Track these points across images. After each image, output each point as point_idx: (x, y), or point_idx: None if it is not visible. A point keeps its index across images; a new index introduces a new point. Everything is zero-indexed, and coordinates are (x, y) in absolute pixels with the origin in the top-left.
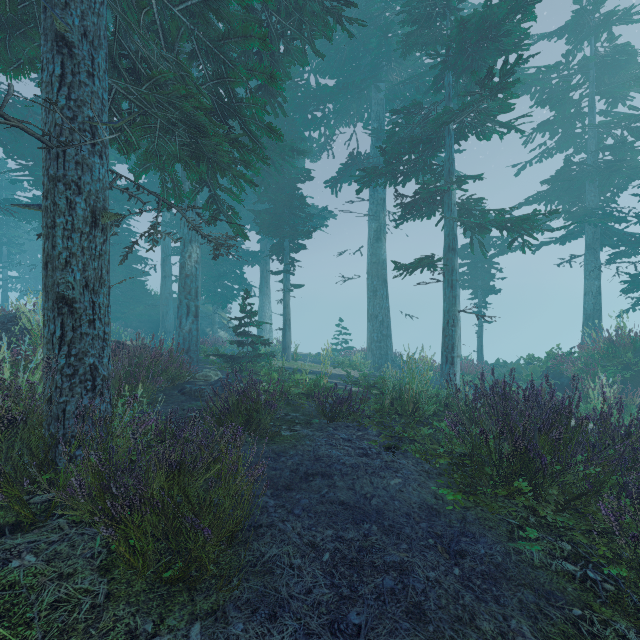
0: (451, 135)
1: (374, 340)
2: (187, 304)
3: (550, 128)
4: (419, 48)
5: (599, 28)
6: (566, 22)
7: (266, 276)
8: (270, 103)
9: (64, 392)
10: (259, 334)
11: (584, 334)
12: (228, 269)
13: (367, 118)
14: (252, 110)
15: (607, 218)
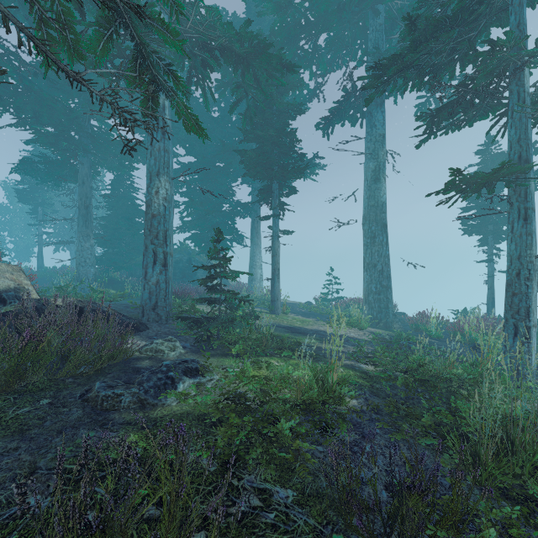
0: None
1: (372, 291)
2: (154, 250)
3: None
4: None
5: None
6: None
7: (257, 227)
8: None
9: None
10: (250, 283)
11: None
12: (220, 220)
13: (361, 55)
14: None
15: None
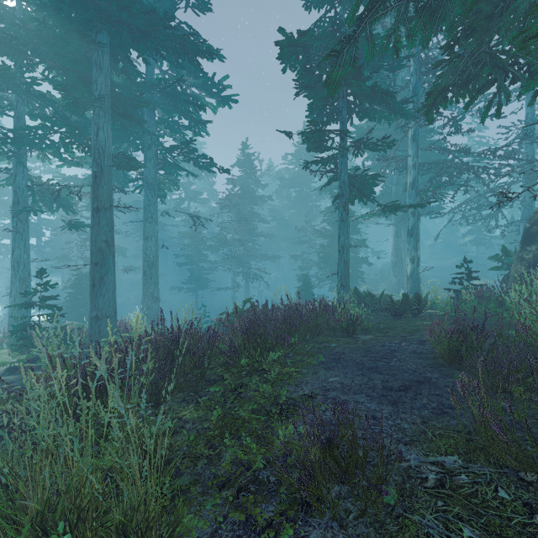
0: None
1: None
2: None
3: None
4: None
5: None
6: None
7: None
8: None
9: None
10: None
11: None
12: None
13: None
14: None
15: None
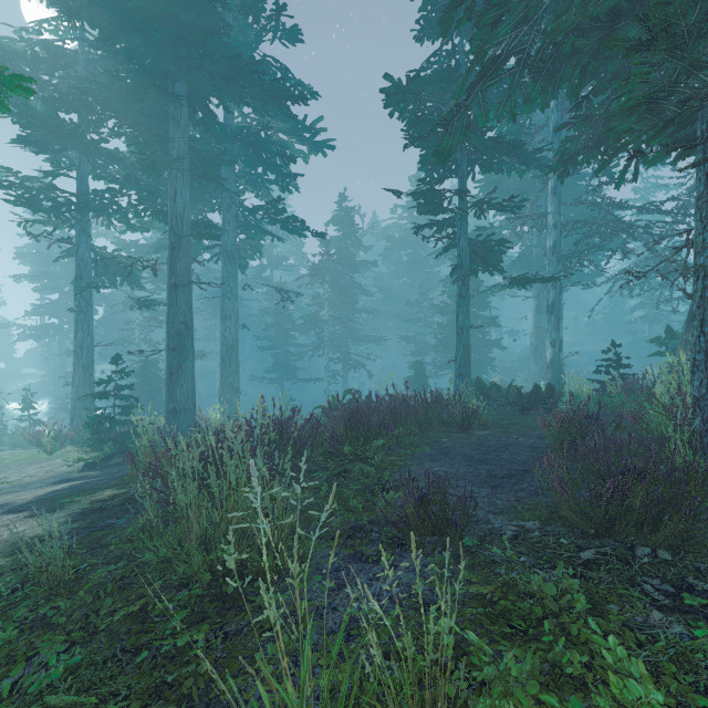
0: None
1: None
2: None
3: None
4: None
5: None
6: None
7: None
8: None
9: None
10: None
11: None
12: None
13: None
14: None
15: None
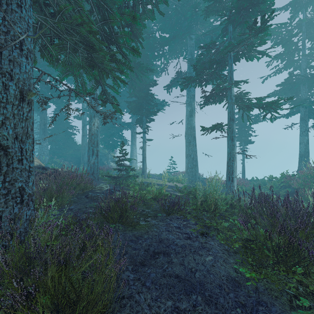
0: (231, 58)
1: (189, 167)
2: (92, 149)
3: (281, 57)
4: (214, 13)
5: (308, 4)
6: (289, 2)
7: (134, 135)
8: (135, 41)
9: (1, 205)
10: (130, 164)
11: (299, 164)
12: (115, 131)
13: (185, 54)
14: (123, 39)
15: (313, 103)
